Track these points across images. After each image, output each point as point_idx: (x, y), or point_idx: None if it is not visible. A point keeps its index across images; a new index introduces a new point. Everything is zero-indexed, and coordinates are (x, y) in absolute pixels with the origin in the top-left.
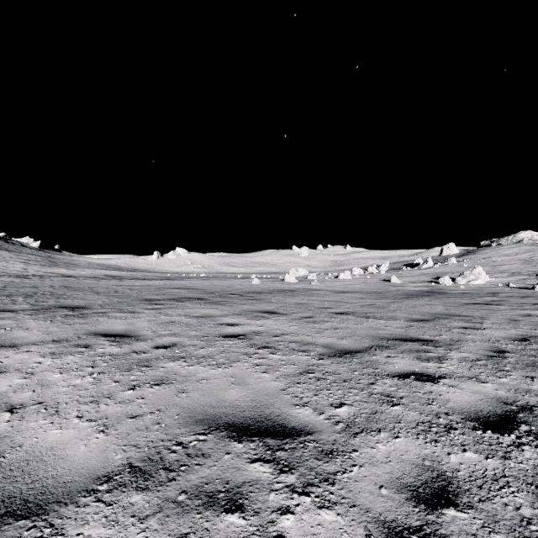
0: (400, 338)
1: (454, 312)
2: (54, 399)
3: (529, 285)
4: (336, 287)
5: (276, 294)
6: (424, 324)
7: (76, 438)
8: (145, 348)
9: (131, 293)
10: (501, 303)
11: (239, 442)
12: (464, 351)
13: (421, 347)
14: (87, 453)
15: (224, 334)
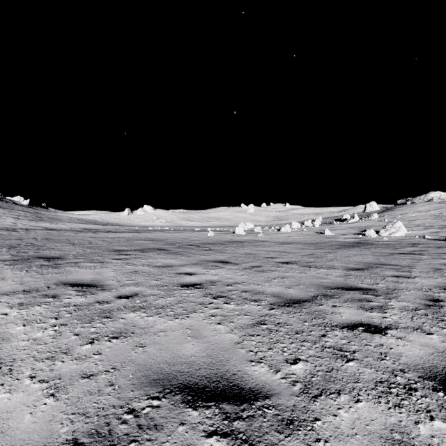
0: (341, 287)
1: (383, 261)
2: (10, 355)
3: (441, 237)
4: (279, 239)
5: (228, 245)
6: (360, 272)
7: (23, 404)
8: (108, 298)
9: (103, 245)
10: (421, 252)
11: (195, 409)
12: (402, 300)
13: (362, 296)
14: (30, 425)
15: (182, 284)
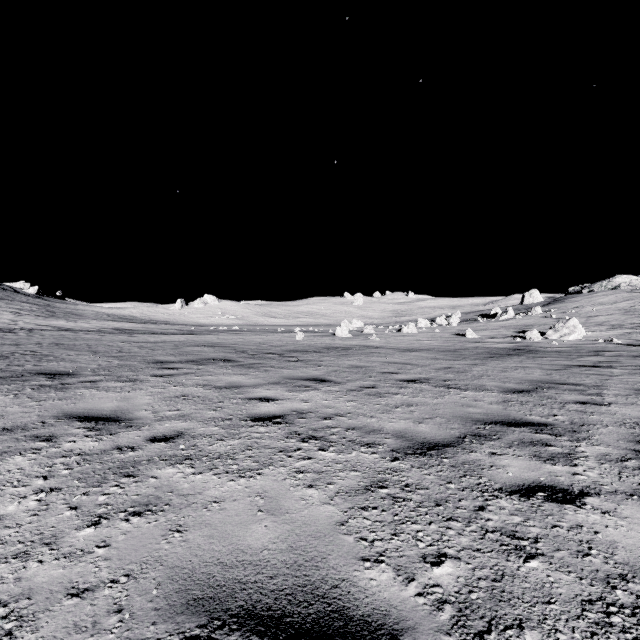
0: (501, 420)
1: (558, 378)
2: None
3: (636, 341)
4: (400, 344)
5: (326, 353)
6: (525, 396)
7: None
8: (135, 441)
9: (139, 353)
10: (611, 364)
11: None
12: (598, 443)
13: (535, 436)
14: None
15: (253, 416)
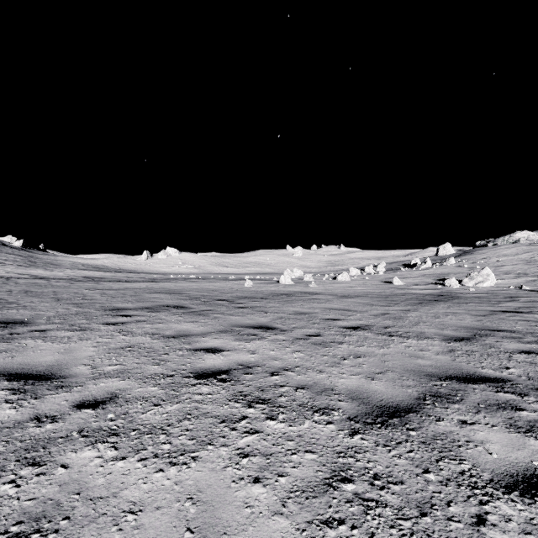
0: (455, 375)
1: (490, 324)
2: None
3: None
4: (337, 291)
5: (272, 300)
6: (468, 345)
7: None
8: (59, 407)
9: (99, 300)
10: (531, 310)
11: None
12: None
13: (499, 396)
14: None
15: (197, 372)
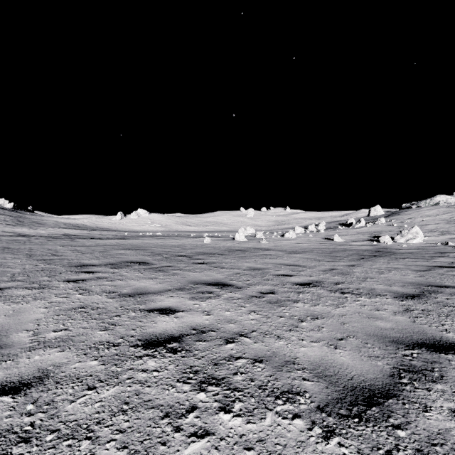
0: (422, 341)
1: (433, 280)
2: None
3: None
4: (285, 247)
5: (228, 256)
6: (421, 303)
7: None
8: None
9: (69, 256)
10: None
11: None
12: None
13: None
14: None
15: (146, 338)
